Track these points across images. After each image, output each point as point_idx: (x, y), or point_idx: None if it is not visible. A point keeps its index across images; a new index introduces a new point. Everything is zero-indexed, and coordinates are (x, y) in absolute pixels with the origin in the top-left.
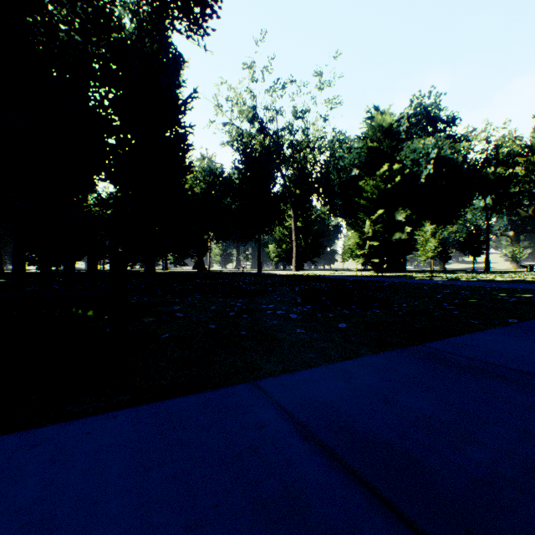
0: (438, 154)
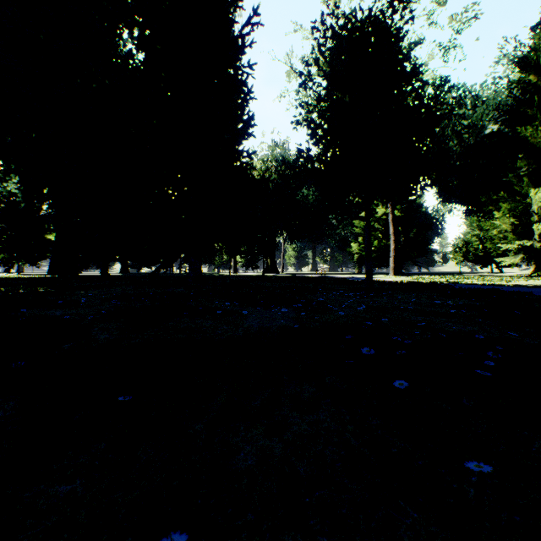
0: None
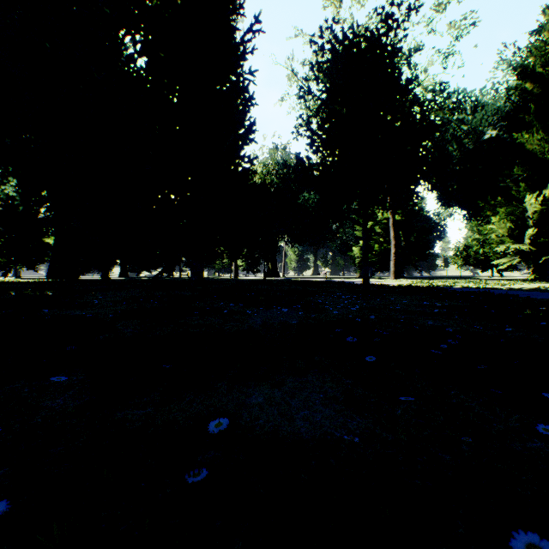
0: None
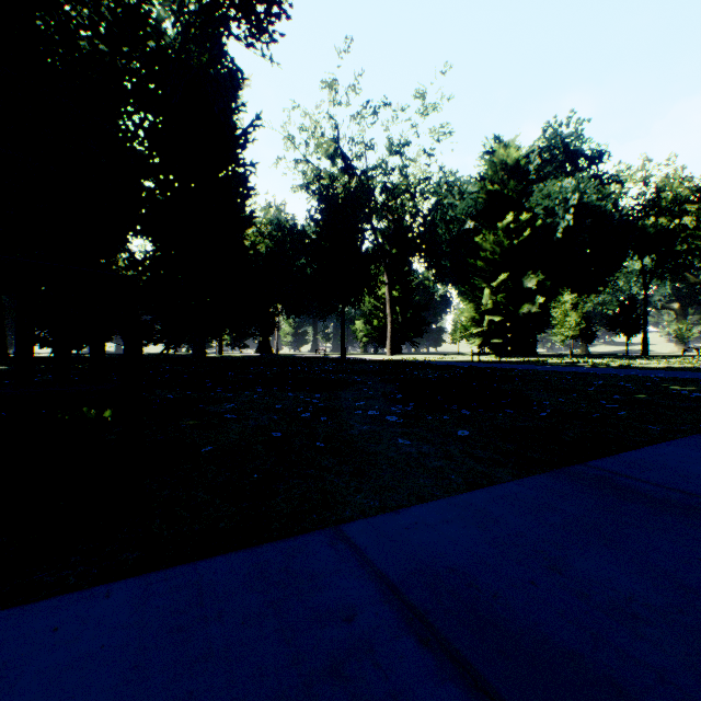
0: (580, 200)
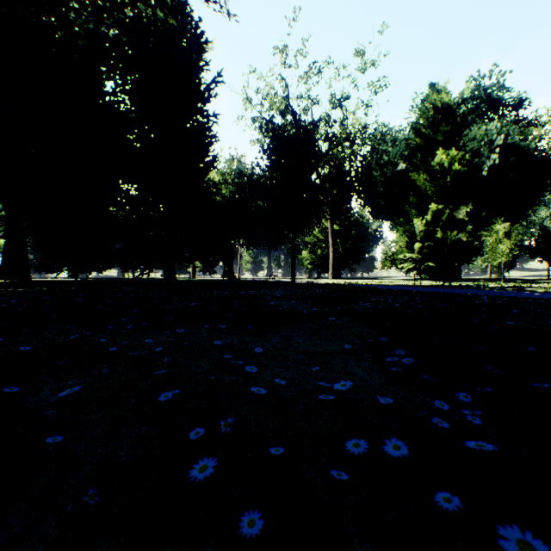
0: (503, 141)
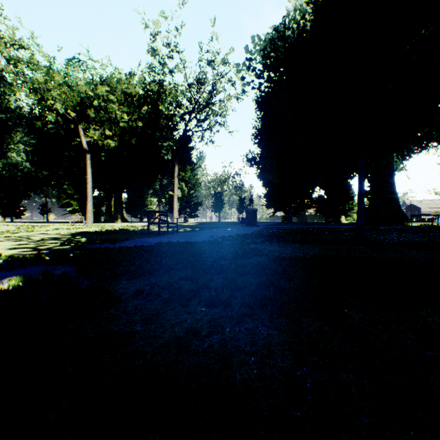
0: None
